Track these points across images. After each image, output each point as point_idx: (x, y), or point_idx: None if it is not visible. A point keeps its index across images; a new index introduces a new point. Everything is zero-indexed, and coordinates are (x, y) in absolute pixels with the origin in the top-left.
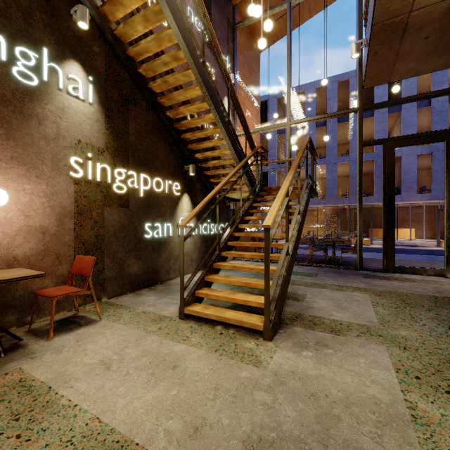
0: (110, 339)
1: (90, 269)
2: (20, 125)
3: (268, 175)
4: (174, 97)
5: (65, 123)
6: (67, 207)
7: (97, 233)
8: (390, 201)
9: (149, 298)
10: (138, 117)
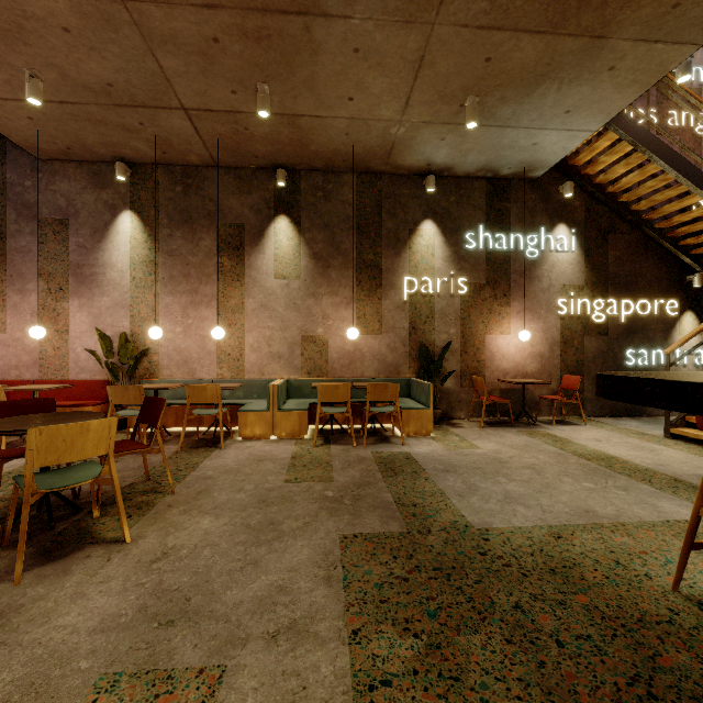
0: (597, 433)
1: (577, 385)
2: (529, 286)
3: None
4: (665, 210)
5: (554, 275)
6: (556, 338)
7: (577, 359)
8: None
9: (631, 423)
10: (618, 243)
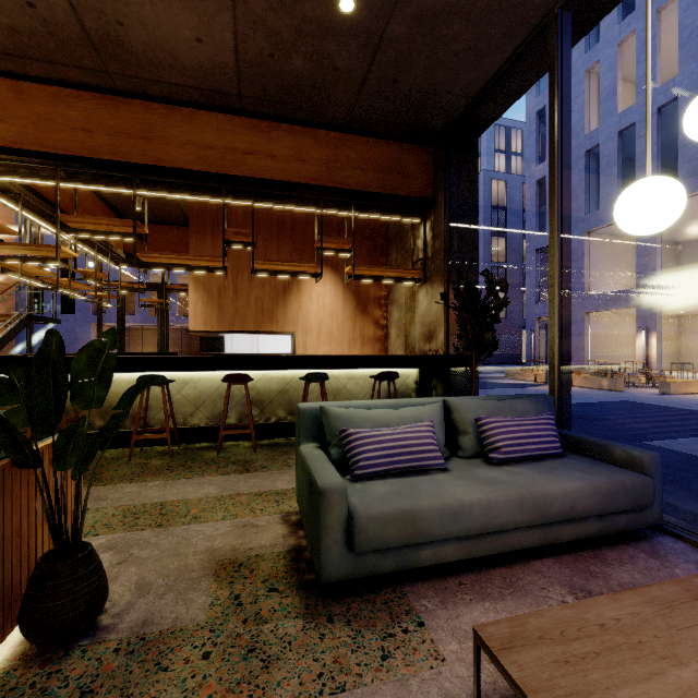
0: None
1: None
2: None
3: (76, 275)
4: None
5: None
6: None
7: None
8: (122, 331)
9: None
10: None
